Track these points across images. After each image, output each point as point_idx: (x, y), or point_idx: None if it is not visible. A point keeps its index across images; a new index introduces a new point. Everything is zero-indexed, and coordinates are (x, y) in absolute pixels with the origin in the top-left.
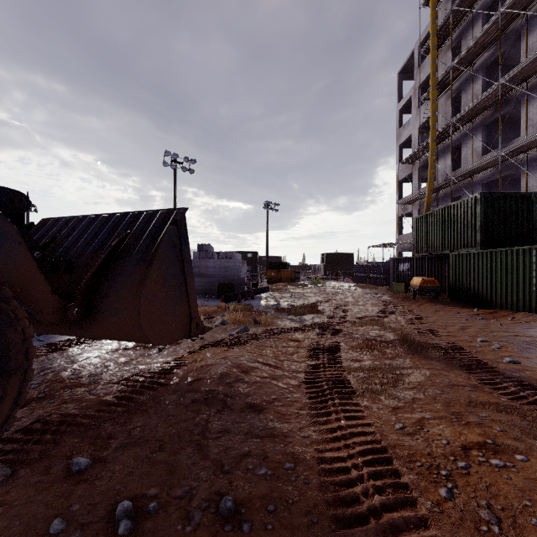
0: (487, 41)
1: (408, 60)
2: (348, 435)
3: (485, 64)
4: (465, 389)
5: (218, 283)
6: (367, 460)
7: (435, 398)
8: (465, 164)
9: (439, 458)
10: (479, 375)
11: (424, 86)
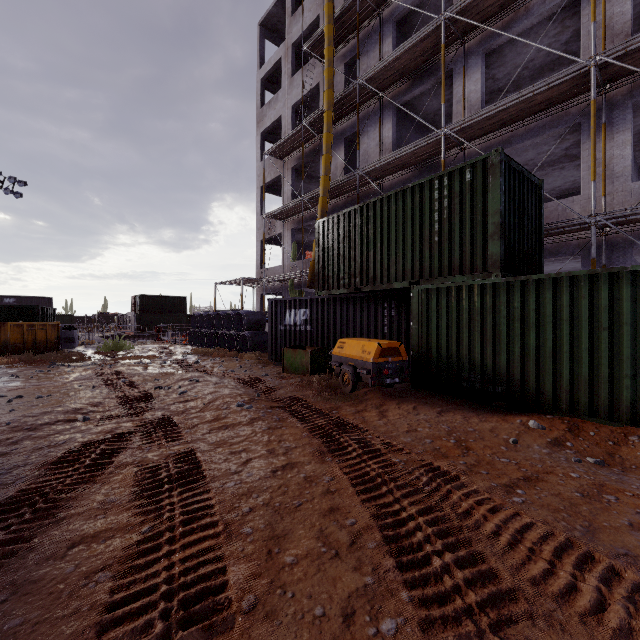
0: None
1: (275, 5)
2: None
3: (397, 14)
4: None
5: None
6: None
7: None
8: (366, 162)
9: None
10: None
11: (299, 52)
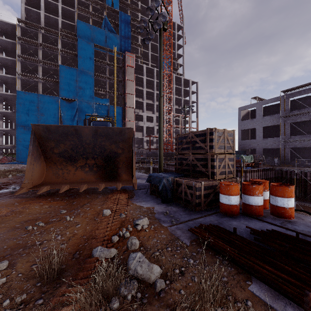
0: None
1: None
2: None
3: None
4: None
5: None
6: None
7: None
8: None
9: None
10: None
11: None
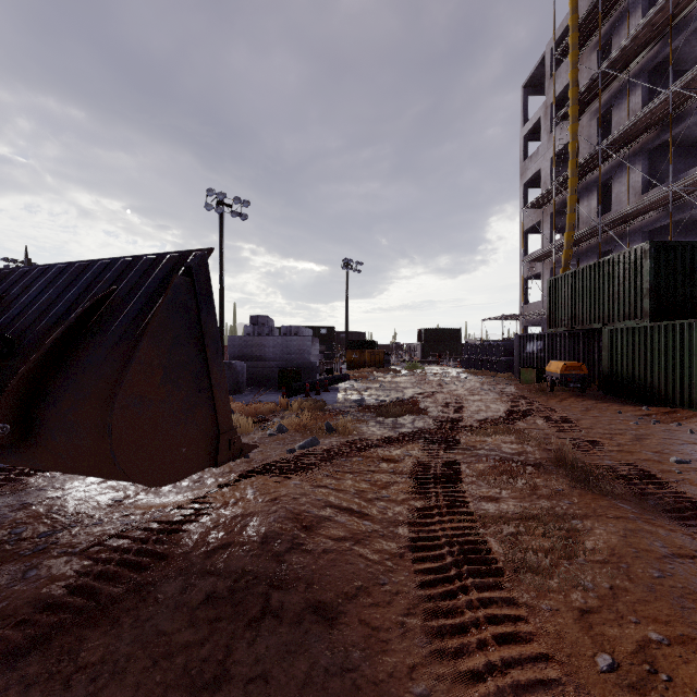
0: (650, 35)
1: (536, 69)
2: (510, 690)
3: (646, 67)
4: None
5: (279, 369)
6: None
7: (654, 589)
8: (617, 205)
9: None
10: None
11: (559, 103)
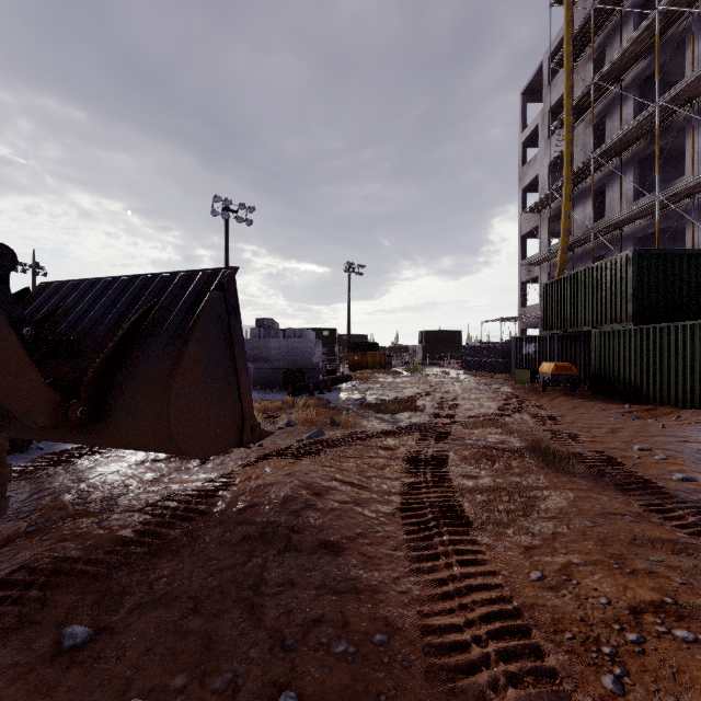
0: (640, 49)
1: (534, 77)
2: (464, 589)
3: (637, 80)
4: (625, 520)
5: (284, 369)
6: (494, 629)
7: (585, 534)
8: (610, 212)
9: (597, 626)
10: (642, 498)
11: (556, 111)
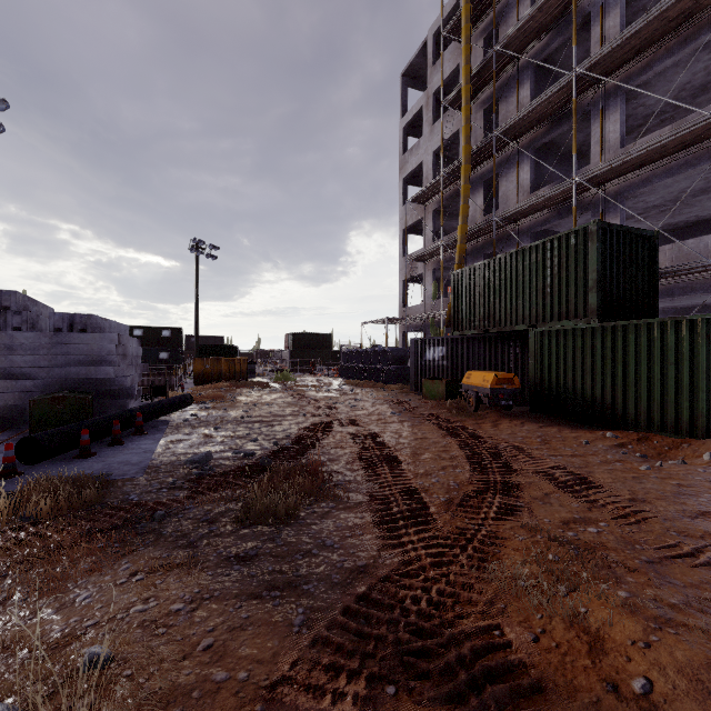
0: (544, 20)
1: (416, 56)
2: None
3: (535, 59)
4: None
5: (43, 393)
6: None
7: None
8: (504, 204)
9: None
10: None
11: (439, 97)
